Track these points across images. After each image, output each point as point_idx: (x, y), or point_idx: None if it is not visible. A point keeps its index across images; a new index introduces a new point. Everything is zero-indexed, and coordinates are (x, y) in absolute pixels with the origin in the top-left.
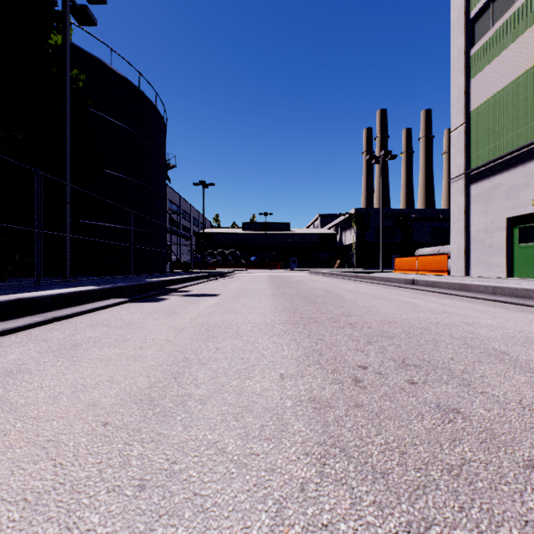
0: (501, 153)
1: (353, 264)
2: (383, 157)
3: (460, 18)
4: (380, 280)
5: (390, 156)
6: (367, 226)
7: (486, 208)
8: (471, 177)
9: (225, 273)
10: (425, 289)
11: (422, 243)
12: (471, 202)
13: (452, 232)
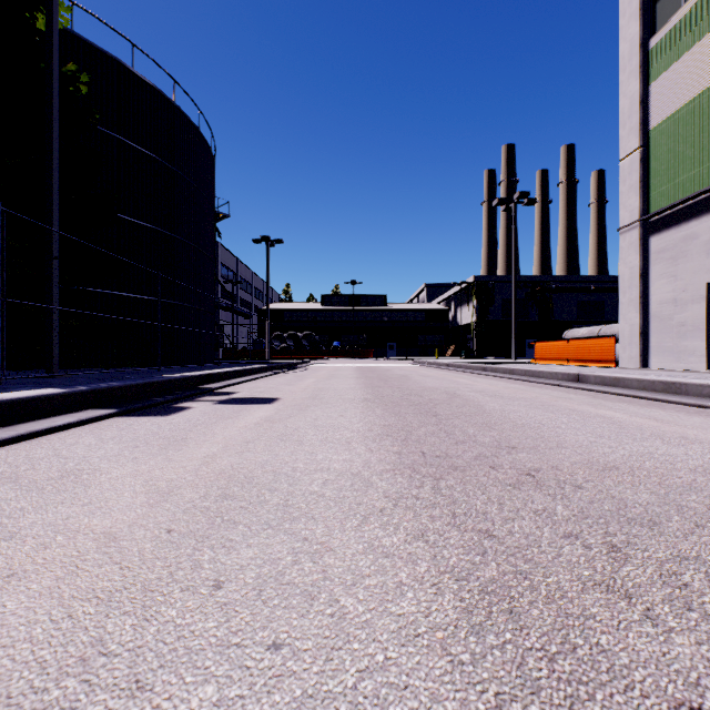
0: (698, 189)
1: (472, 351)
2: (517, 201)
3: None
4: (523, 375)
5: (527, 200)
6: (491, 299)
7: (674, 269)
8: (650, 225)
9: (296, 363)
10: (603, 389)
11: (566, 322)
12: (650, 261)
13: (622, 305)
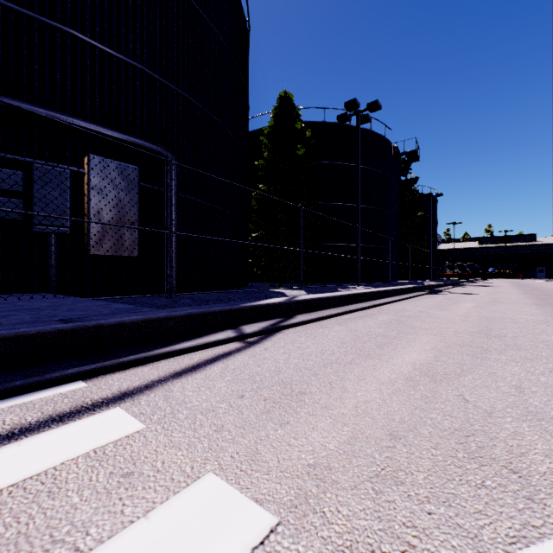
0: None
1: None
2: None
3: None
4: None
5: None
6: None
7: None
8: None
9: (477, 279)
10: None
11: None
12: None
13: None
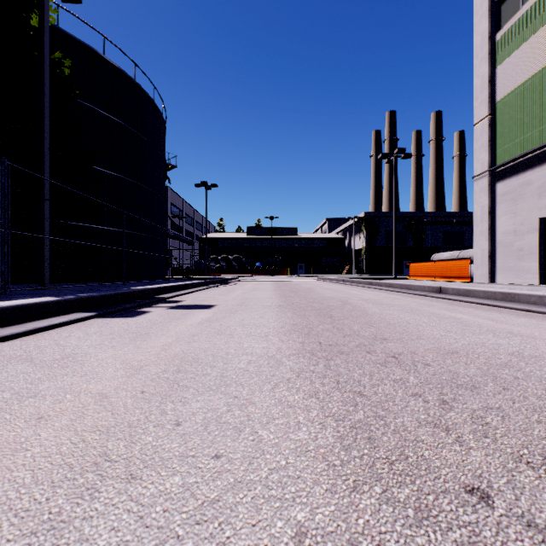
0: (532, 147)
1: (362, 269)
2: (396, 156)
3: (484, 0)
4: (399, 288)
5: (404, 155)
6: (377, 230)
7: (514, 207)
8: (496, 174)
9: (228, 279)
10: (458, 298)
11: (435, 248)
12: (496, 201)
13: (475, 235)
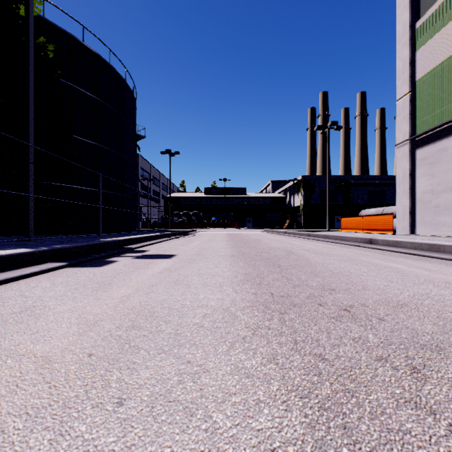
0: (447, 118)
1: (300, 223)
2: (329, 127)
3: None
4: (335, 239)
5: (336, 127)
6: (313, 190)
7: (432, 170)
8: (416, 142)
9: (188, 231)
10: (388, 249)
11: (361, 205)
12: (416, 165)
13: (398, 193)
